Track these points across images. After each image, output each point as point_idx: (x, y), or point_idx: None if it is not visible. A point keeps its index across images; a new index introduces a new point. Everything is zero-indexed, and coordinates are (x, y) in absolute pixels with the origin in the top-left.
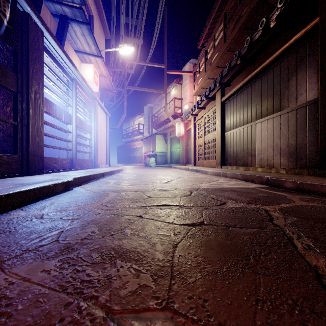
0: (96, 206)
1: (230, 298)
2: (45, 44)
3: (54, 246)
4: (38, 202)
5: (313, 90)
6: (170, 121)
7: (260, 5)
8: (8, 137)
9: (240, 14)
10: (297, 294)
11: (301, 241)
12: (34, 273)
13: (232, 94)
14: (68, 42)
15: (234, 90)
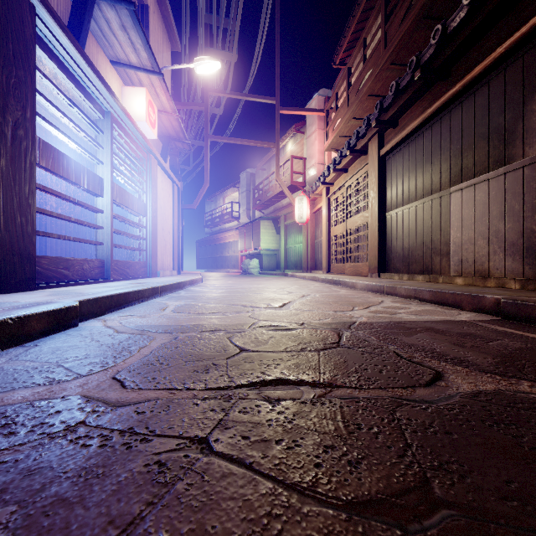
0: (93, 384)
1: None
2: (41, 34)
3: None
4: None
5: None
6: (284, 197)
7: None
8: None
9: None
10: None
11: None
12: None
13: (401, 142)
14: (97, 43)
15: (404, 134)
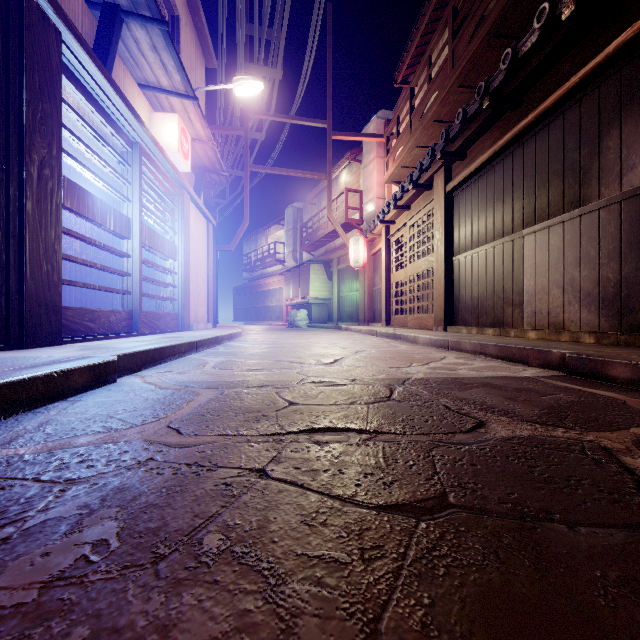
0: (150, 431)
1: None
2: (66, 60)
3: None
4: (10, 420)
5: None
6: (338, 236)
7: None
8: None
9: (486, 4)
10: None
11: None
12: None
13: (469, 176)
14: (123, 65)
15: (473, 167)
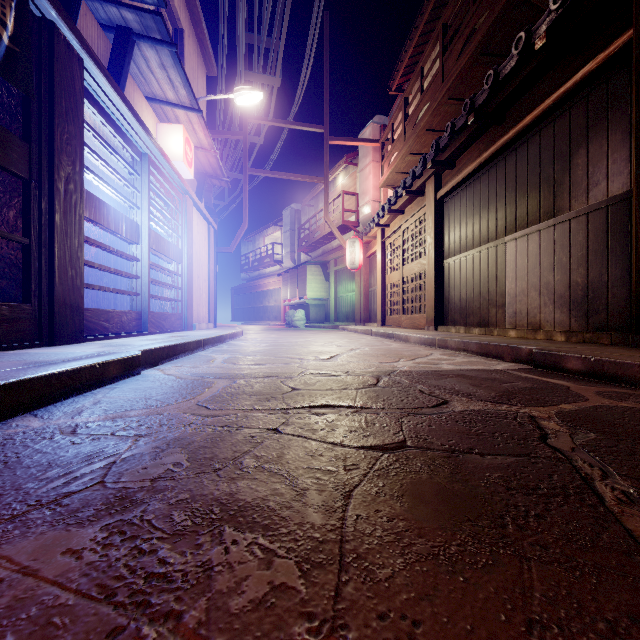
0: (185, 407)
1: (470, 618)
2: (86, 83)
3: (94, 495)
4: (69, 401)
5: (620, 175)
6: (335, 238)
7: (514, 8)
8: (12, 268)
9: (473, 24)
10: (616, 607)
11: (611, 484)
12: (47, 556)
13: (458, 185)
14: (133, 81)
15: (461, 177)
